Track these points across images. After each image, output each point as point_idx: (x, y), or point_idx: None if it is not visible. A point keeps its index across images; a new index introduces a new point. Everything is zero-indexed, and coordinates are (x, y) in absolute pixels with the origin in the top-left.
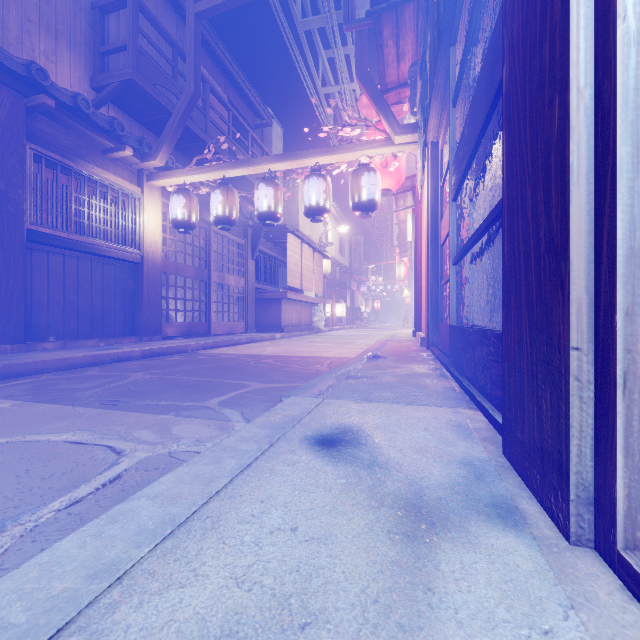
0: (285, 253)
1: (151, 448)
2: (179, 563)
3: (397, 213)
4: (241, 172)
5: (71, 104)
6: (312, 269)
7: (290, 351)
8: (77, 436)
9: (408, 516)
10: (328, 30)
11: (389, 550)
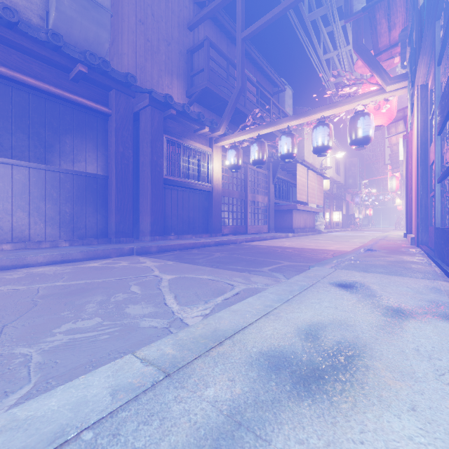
0: (294, 177)
1: (245, 285)
2: (293, 308)
3: (389, 138)
4: (269, 130)
5: (181, 110)
6: (315, 187)
7: (301, 245)
8: (209, 277)
9: (392, 312)
10: (329, 15)
11: (382, 318)
